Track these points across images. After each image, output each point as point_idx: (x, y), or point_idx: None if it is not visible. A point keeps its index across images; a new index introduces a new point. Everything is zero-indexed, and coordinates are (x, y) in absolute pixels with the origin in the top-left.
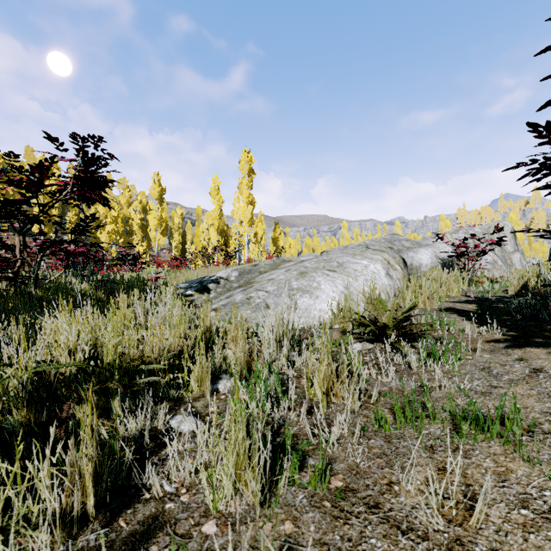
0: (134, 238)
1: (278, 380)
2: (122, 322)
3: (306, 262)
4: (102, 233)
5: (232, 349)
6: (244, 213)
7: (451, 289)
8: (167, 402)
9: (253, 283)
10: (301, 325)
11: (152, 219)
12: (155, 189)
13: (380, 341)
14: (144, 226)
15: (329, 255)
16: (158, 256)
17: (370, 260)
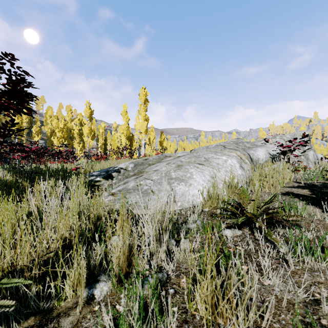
0: (75, 141)
1: (157, 281)
2: (27, 210)
3: (181, 157)
4: (55, 138)
5: (113, 246)
6: (142, 126)
7: (285, 177)
8: (33, 317)
9: (143, 173)
10: (178, 207)
11: (85, 129)
12: (87, 111)
13: (245, 226)
14: (81, 134)
15: (198, 152)
16: (90, 152)
17: (228, 156)
